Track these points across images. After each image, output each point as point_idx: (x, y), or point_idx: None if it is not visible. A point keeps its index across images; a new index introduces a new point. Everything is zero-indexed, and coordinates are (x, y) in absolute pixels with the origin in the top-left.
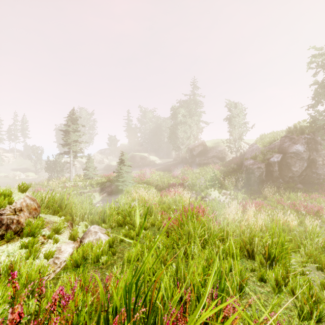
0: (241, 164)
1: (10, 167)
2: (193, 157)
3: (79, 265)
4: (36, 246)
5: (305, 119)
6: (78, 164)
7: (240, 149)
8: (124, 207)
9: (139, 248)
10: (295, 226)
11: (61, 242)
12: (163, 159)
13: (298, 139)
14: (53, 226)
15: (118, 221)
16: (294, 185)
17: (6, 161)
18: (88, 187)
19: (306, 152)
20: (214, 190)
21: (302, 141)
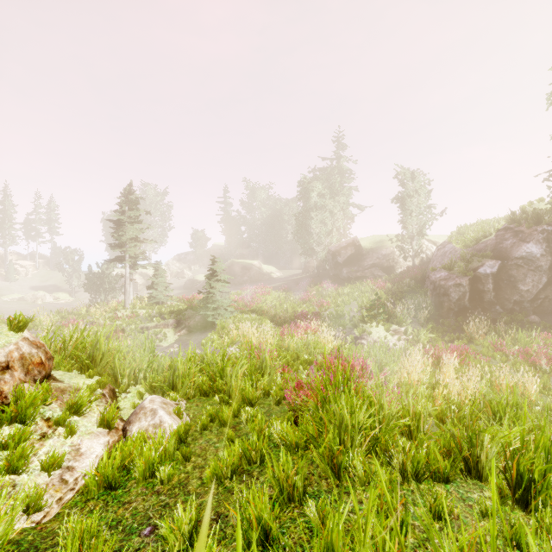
0: (424, 279)
1: (29, 284)
2: (337, 266)
3: (113, 486)
4: (24, 446)
5: (543, 197)
6: (142, 279)
7: (422, 252)
8: (213, 358)
9: (238, 448)
10: (536, 395)
11: (82, 433)
12: (285, 271)
13: (531, 233)
14: (69, 400)
15: (201, 385)
16: (523, 317)
17: (23, 274)
18: (155, 319)
19: (546, 257)
20: (377, 325)
21: (539, 237)
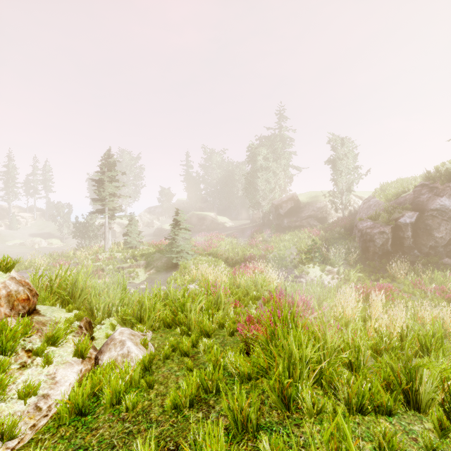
0: (352, 228)
1: (28, 232)
2: (279, 217)
3: (83, 413)
4: (1, 377)
5: None
6: (119, 228)
7: (350, 205)
8: (176, 294)
9: (196, 378)
10: None
11: (57, 363)
12: (236, 221)
13: (444, 189)
14: (47, 333)
15: (164, 318)
16: (437, 259)
17: (23, 224)
18: (129, 260)
19: None
20: (314, 266)
21: None
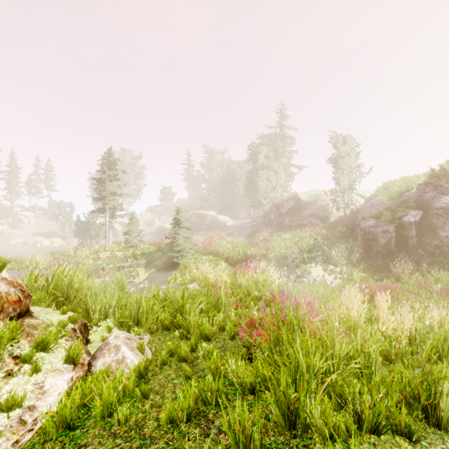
0: (354, 227)
1: (31, 231)
2: (280, 216)
3: (71, 427)
4: None
5: None
6: (120, 227)
7: (352, 204)
8: (175, 295)
9: (194, 389)
10: None
11: (47, 370)
12: (237, 220)
13: None
14: (37, 338)
15: (163, 320)
16: (443, 259)
17: (26, 223)
18: (130, 259)
19: None
20: (316, 265)
21: None
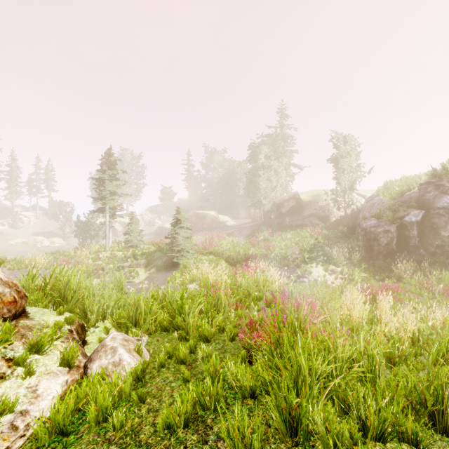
0: (355, 227)
1: (31, 231)
2: (281, 216)
3: (64, 432)
4: None
5: None
6: (121, 227)
7: (352, 203)
8: (174, 296)
9: (192, 393)
10: None
11: (41, 373)
12: (237, 220)
13: None
14: (31, 339)
15: (161, 321)
16: (444, 259)
17: (26, 223)
18: (129, 259)
19: None
20: (317, 265)
21: None
